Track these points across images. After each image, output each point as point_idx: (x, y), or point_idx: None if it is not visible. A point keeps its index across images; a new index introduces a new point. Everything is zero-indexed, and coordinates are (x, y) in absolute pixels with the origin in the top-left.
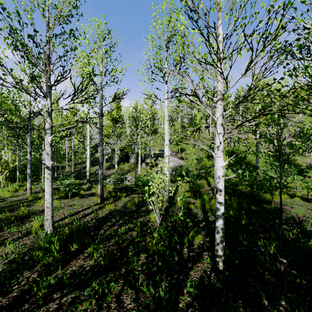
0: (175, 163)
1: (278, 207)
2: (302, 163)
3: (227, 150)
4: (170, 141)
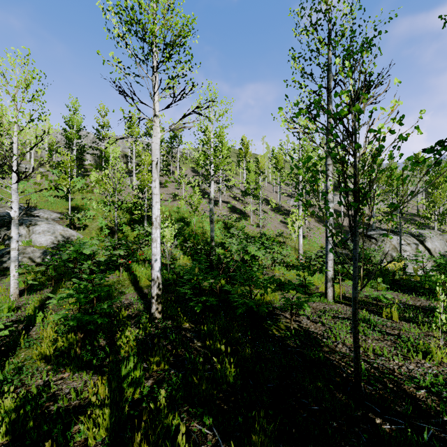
0: (56, 237)
1: (299, 330)
2: (249, 231)
3: (163, 212)
4: (52, 191)
